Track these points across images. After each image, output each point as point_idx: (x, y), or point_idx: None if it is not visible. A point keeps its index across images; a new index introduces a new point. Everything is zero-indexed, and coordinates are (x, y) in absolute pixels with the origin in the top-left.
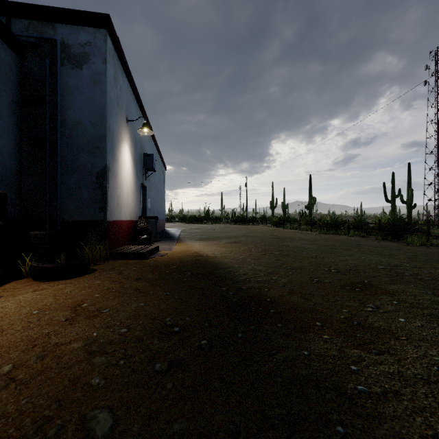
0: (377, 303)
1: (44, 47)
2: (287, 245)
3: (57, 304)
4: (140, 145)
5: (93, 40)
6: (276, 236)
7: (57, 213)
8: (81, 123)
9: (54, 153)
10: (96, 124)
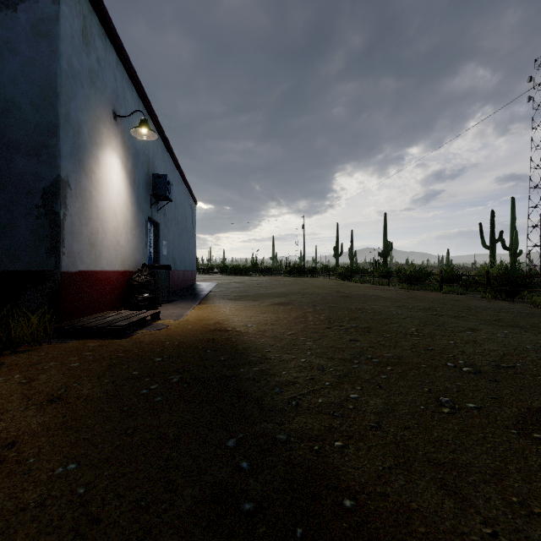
0: None
1: None
2: (364, 310)
3: None
4: (147, 161)
5: None
6: (344, 293)
7: None
8: (14, 104)
9: None
10: (41, 106)
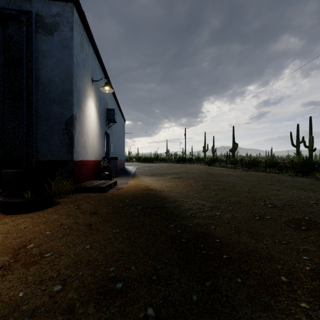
0: None
1: (22, 18)
2: (221, 181)
3: (2, 245)
4: (104, 102)
5: (62, 11)
6: (210, 172)
7: (32, 154)
8: (52, 80)
9: (30, 105)
10: (64, 81)
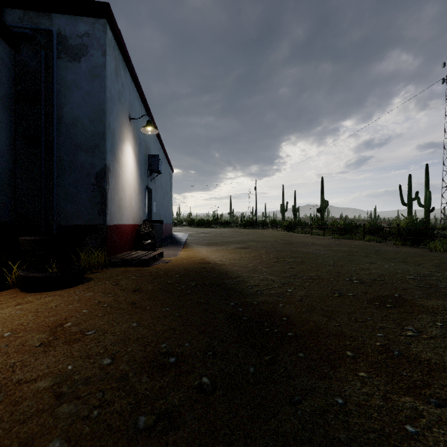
0: (417, 325)
1: (39, 39)
2: (301, 251)
3: (35, 324)
4: (145, 146)
5: (92, 30)
6: (288, 241)
7: (53, 217)
8: (79, 120)
9: (50, 153)
10: (95, 121)
